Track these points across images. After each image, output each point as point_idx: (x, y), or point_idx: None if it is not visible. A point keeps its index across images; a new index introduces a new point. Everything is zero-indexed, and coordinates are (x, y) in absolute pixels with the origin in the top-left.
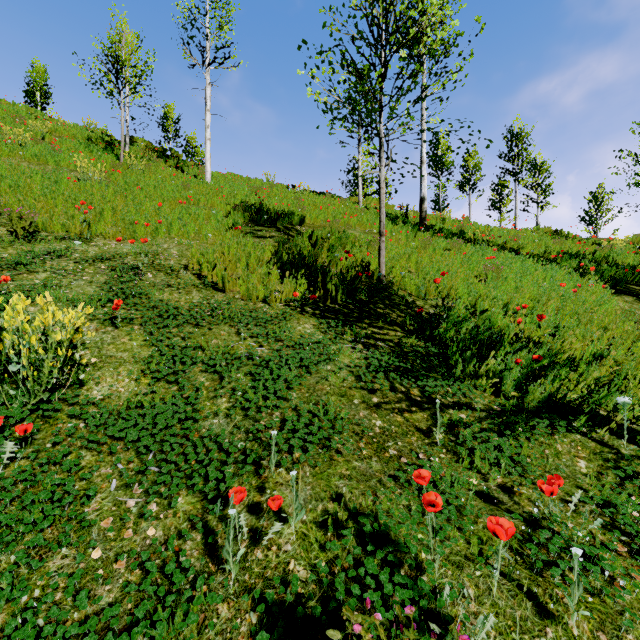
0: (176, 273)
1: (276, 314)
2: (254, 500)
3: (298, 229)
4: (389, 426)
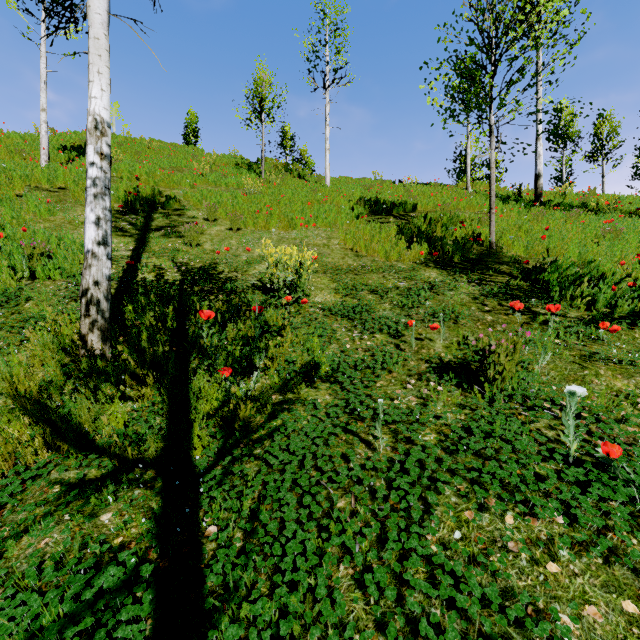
0: (330, 248)
1: (408, 267)
2: (417, 337)
3: (411, 215)
4: (497, 319)
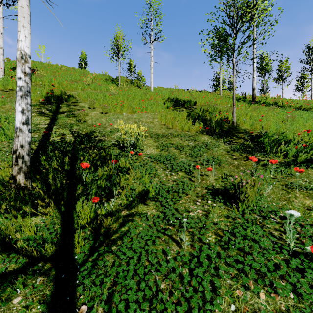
0: (154, 123)
1: (193, 134)
2: (200, 174)
3: (193, 107)
4: (240, 163)
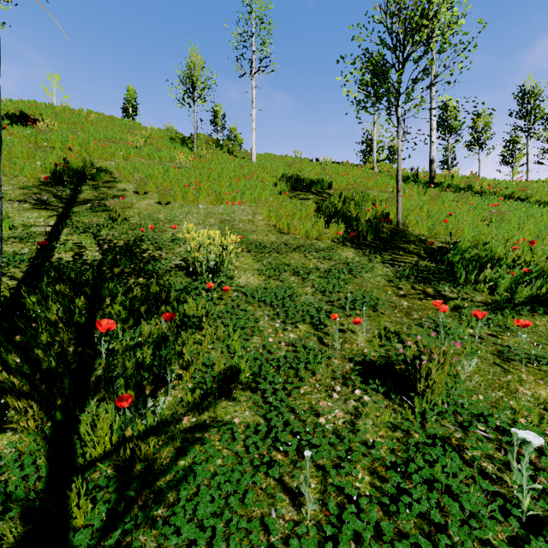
0: (255, 224)
1: (327, 246)
2: (339, 328)
3: (327, 192)
4: (412, 305)
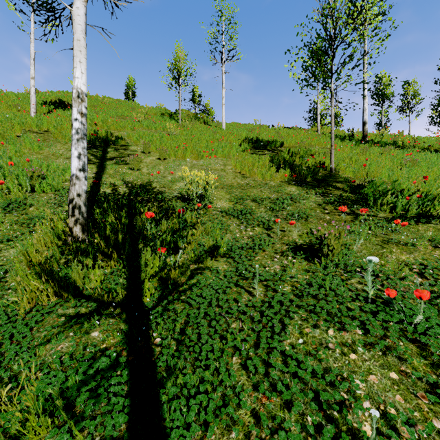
0: (226, 171)
1: (276, 184)
2: (281, 229)
3: (280, 149)
4: (333, 218)
